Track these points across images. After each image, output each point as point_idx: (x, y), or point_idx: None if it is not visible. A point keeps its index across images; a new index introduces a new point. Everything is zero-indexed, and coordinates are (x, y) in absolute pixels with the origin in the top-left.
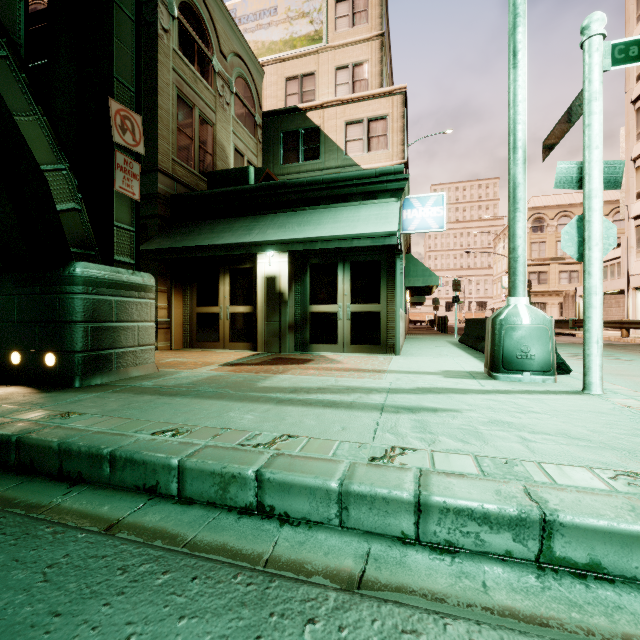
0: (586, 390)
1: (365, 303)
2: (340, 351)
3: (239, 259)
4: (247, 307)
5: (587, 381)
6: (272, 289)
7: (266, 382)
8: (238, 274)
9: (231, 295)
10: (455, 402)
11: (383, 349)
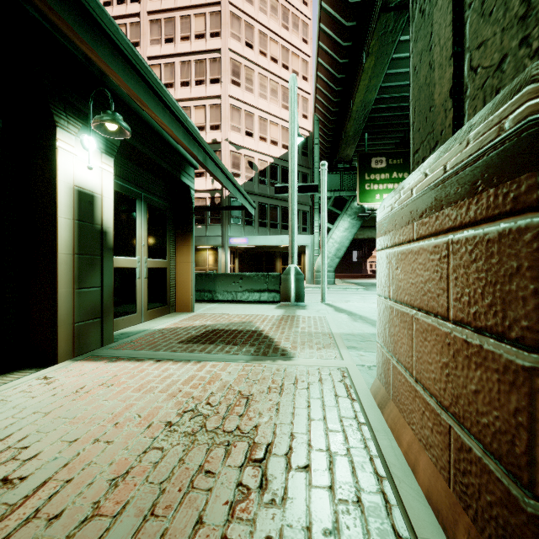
0: (325, 302)
1: (158, 258)
2: (139, 322)
3: None
4: None
5: (325, 298)
6: (89, 219)
7: (369, 332)
8: None
9: None
10: (365, 311)
11: (169, 309)
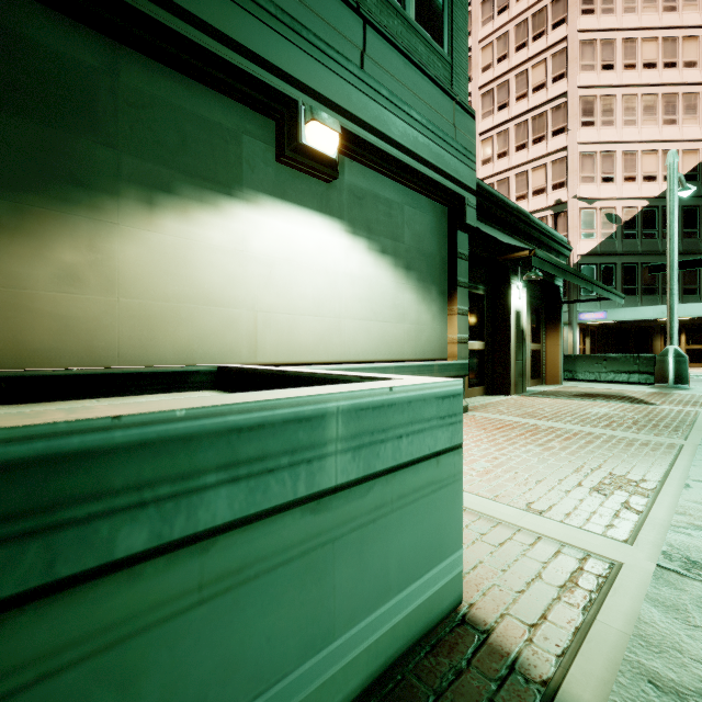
0: None
1: (536, 343)
2: (527, 386)
3: (475, 282)
4: (481, 343)
5: None
6: (519, 325)
7: None
8: (475, 301)
9: (469, 327)
10: None
11: (541, 381)
